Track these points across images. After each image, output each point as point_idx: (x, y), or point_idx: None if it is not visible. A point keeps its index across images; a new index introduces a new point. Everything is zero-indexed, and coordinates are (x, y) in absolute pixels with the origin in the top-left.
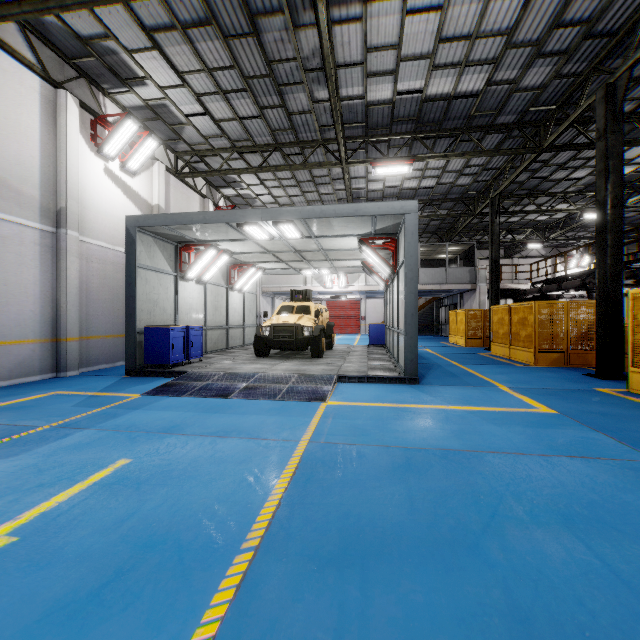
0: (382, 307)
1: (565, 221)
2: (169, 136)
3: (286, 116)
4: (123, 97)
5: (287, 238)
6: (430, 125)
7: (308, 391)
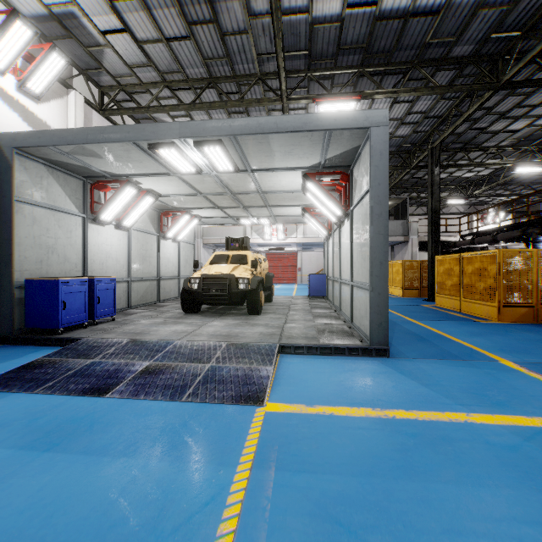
0: (317, 259)
1: (488, 178)
2: (88, 64)
3: (219, 38)
4: (19, 1)
5: (217, 171)
6: (379, 56)
7: (237, 378)
